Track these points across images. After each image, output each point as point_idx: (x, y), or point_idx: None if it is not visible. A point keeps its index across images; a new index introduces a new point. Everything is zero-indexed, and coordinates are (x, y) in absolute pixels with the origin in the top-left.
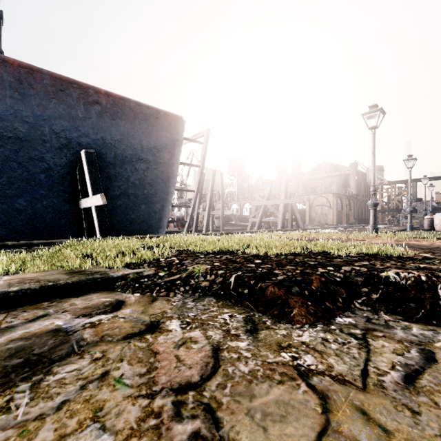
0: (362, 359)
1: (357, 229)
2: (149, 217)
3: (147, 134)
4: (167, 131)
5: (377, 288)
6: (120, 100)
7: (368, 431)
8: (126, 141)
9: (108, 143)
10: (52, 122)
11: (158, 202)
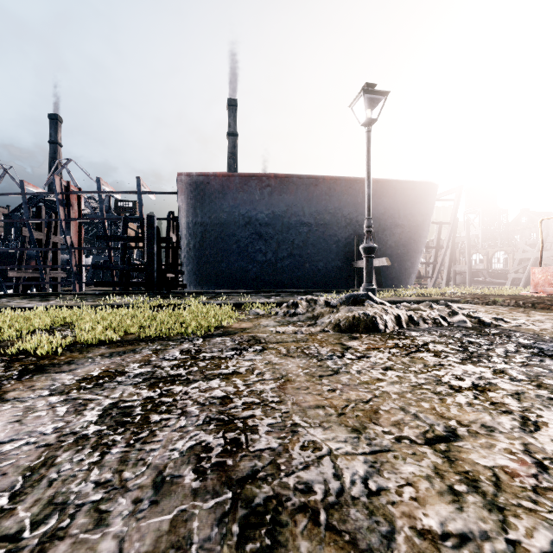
0: None
1: None
2: (399, 273)
3: (403, 204)
4: (420, 198)
5: None
6: (385, 183)
7: None
8: (387, 213)
9: (375, 217)
10: (343, 210)
11: (409, 260)
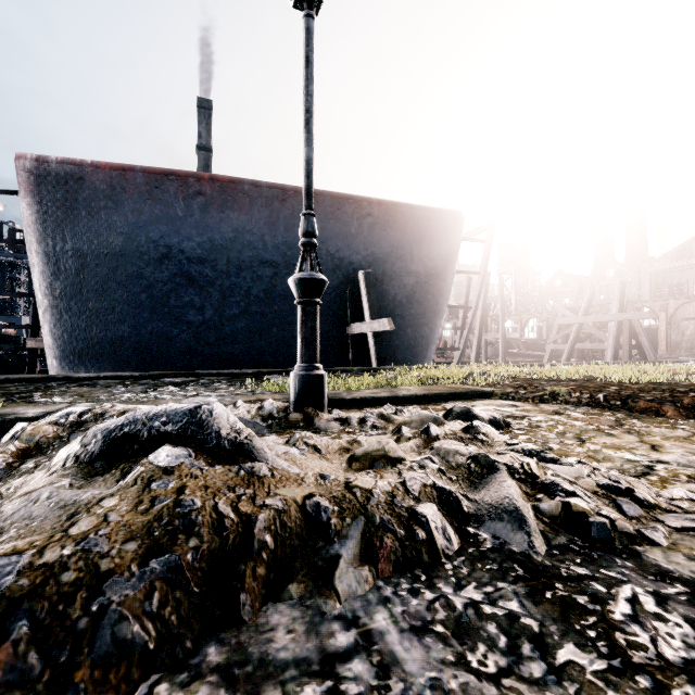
0: None
1: None
2: (414, 343)
3: (418, 241)
4: (441, 234)
5: None
6: (392, 207)
7: None
8: (395, 253)
9: (377, 258)
10: (328, 244)
11: (426, 325)
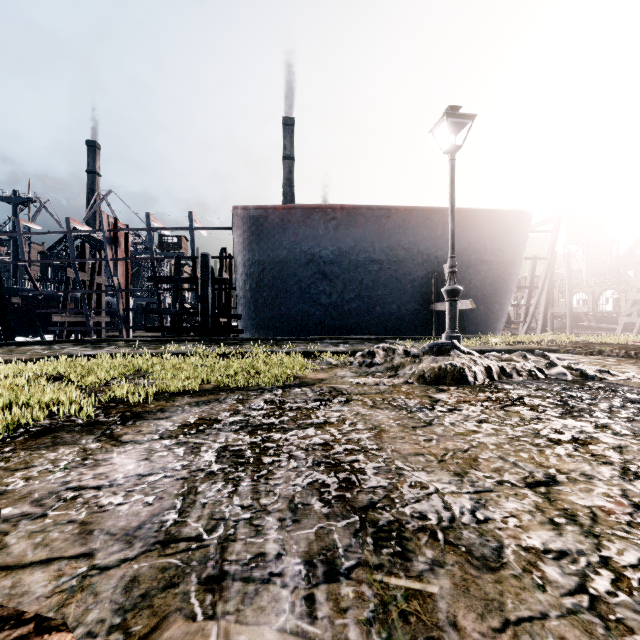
0: None
1: None
2: (485, 317)
3: (491, 237)
4: (511, 230)
5: None
6: (469, 213)
7: None
8: (471, 248)
9: (456, 252)
10: (419, 245)
11: (497, 302)
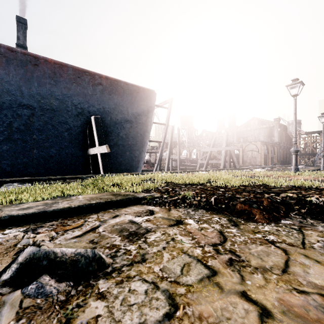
0: (301, 238)
1: (281, 169)
2: (131, 160)
3: (131, 104)
4: (144, 101)
5: (305, 205)
6: (114, 81)
7: (308, 260)
8: (118, 109)
9: (106, 111)
10: (72, 98)
11: (138, 150)
